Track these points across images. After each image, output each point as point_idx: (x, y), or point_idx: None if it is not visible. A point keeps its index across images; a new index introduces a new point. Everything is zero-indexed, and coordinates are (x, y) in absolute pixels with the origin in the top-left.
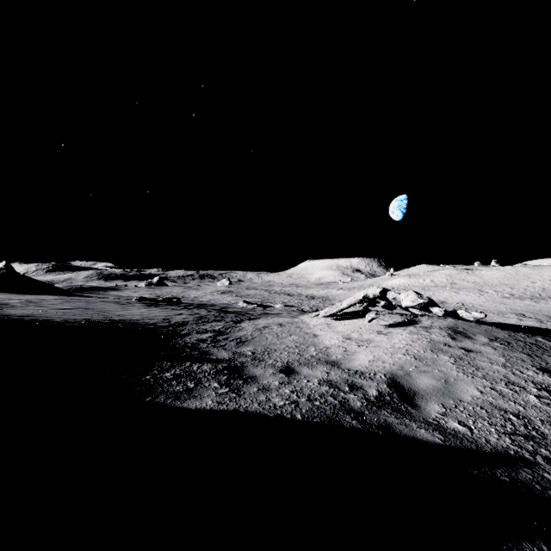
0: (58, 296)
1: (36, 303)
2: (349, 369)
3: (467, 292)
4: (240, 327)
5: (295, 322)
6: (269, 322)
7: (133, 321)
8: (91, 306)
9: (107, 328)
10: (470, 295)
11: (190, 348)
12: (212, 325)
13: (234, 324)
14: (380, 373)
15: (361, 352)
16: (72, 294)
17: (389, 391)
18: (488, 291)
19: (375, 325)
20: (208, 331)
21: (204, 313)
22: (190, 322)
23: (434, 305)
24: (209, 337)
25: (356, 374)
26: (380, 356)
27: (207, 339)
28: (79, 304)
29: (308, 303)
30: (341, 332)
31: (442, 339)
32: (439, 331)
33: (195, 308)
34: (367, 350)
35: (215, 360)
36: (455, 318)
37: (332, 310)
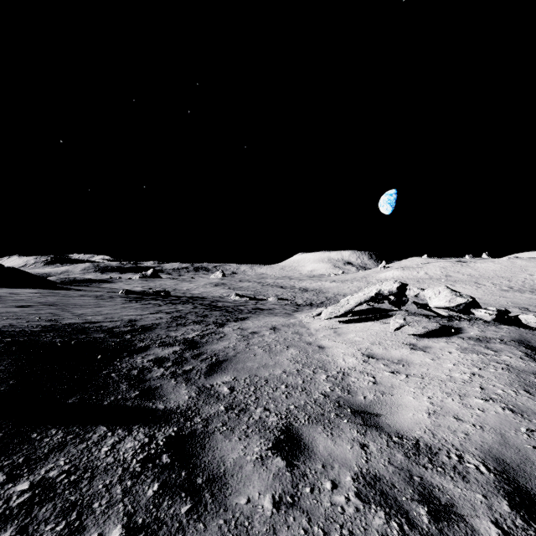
0: (39, 289)
1: (1, 298)
2: (401, 435)
3: (463, 284)
4: (222, 334)
5: (292, 324)
6: (259, 325)
7: (82, 326)
8: (62, 301)
9: (12, 345)
10: (467, 288)
11: (131, 380)
12: (187, 329)
13: (215, 328)
14: (471, 454)
15: (402, 388)
16: (57, 287)
17: (526, 528)
18: (485, 284)
19: (400, 333)
20: (176, 342)
21: (186, 311)
22: (161, 325)
23: (477, 305)
24: (173, 354)
25: (422, 455)
26: (443, 402)
27: (168, 358)
28: (51, 299)
29: (302, 296)
30: (356, 343)
31: (523, 364)
32: (508, 348)
33: (180, 303)
34: (411, 384)
35: (159, 415)
36: (506, 323)
37: (339, 310)
